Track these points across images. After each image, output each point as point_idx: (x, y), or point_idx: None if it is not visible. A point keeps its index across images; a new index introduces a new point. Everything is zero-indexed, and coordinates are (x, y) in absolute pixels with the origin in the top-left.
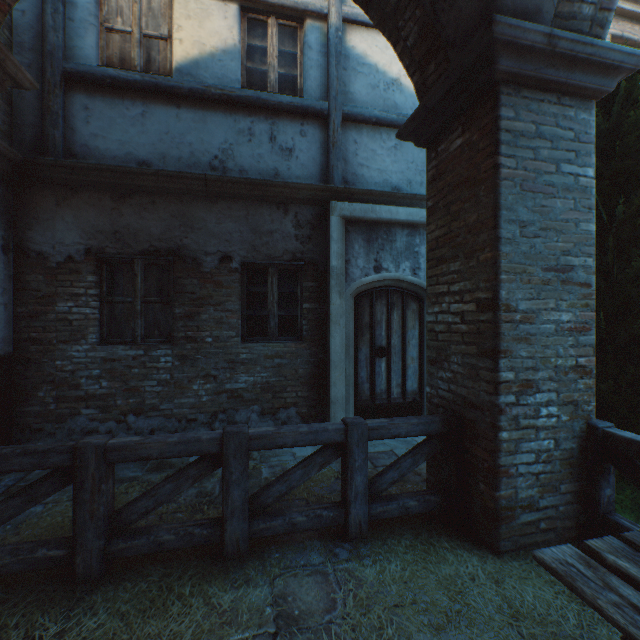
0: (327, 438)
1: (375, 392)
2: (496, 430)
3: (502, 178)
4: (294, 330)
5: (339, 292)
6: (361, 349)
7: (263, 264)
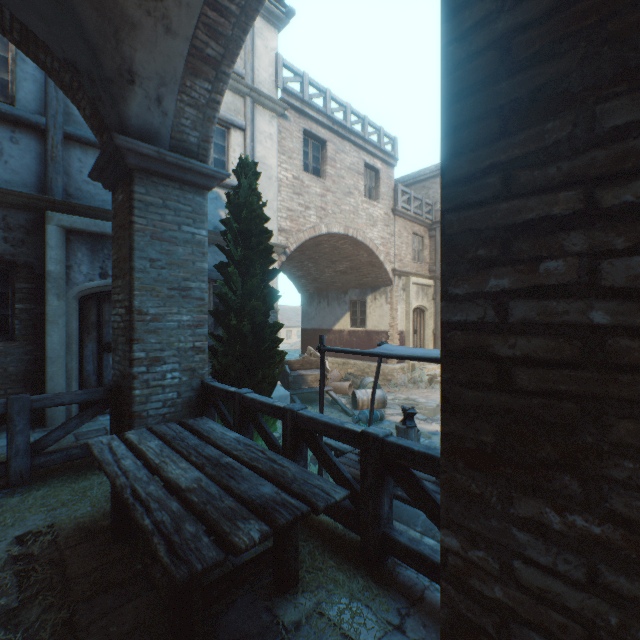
0: None
1: (104, 383)
2: (131, 390)
3: (136, 230)
4: (5, 330)
5: (58, 294)
6: (88, 346)
7: None
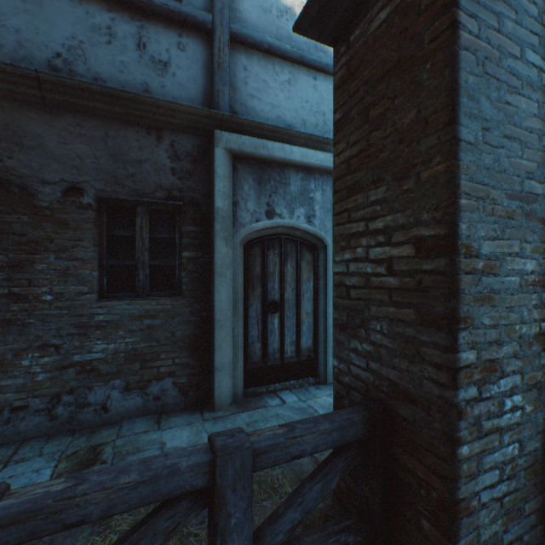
0: (177, 486)
1: (267, 352)
2: (455, 445)
3: (462, 45)
4: (171, 283)
5: (225, 238)
6: (252, 304)
7: (129, 201)
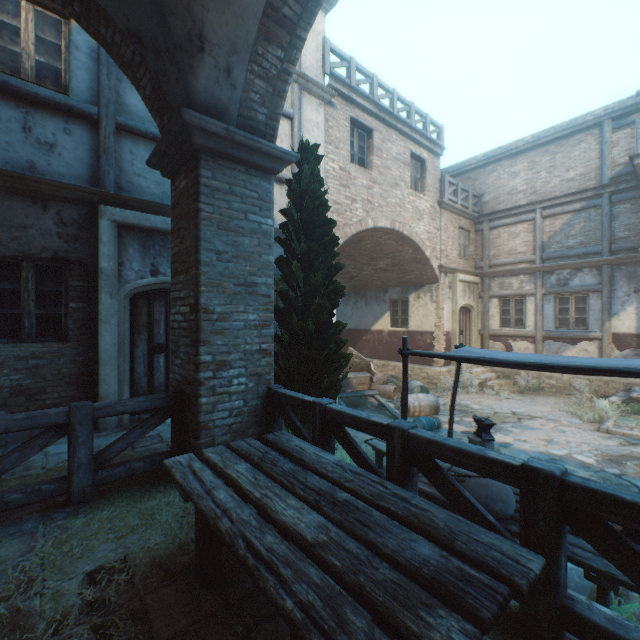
0: (48, 421)
1: (154, 385)
2: (197, 397)
3: (202, 219)
4: (58, 330)
5: (110, 293)
6: (139, 346)
7: (15, 260)
